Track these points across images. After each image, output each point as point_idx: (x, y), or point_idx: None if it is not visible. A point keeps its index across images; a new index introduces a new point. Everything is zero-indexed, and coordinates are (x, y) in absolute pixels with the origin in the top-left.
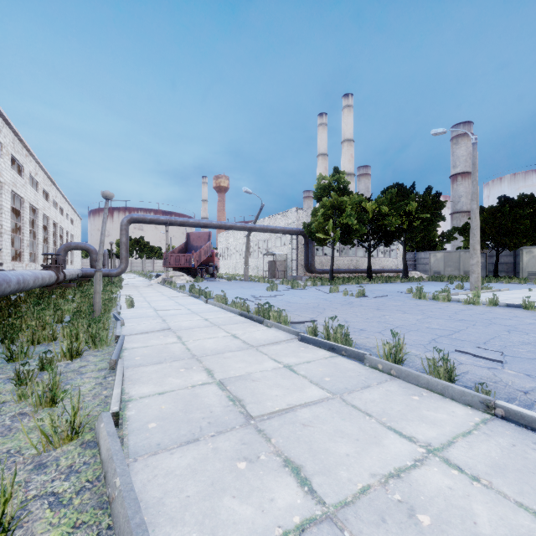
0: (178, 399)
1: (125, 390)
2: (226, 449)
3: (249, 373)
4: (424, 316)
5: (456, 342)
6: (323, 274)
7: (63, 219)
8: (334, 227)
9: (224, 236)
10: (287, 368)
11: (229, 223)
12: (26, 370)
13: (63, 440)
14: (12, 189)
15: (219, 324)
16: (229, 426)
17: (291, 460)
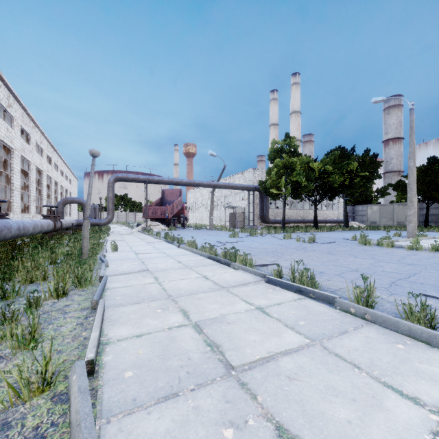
0: (155, 342)
1: (104, 332)
2: (208, 408)
3: (224, 314)
4: (375, 261)
5: (417, 286)
6: (276, 224)
7: (63, 180)
8: (286, 184)
9: (192, 193)
10: (260, 311)
11: (197, 181)
12: (12, 310)
13: (33, 392)
14: (22, 154)
15: (190, 266)
16: (209, 378)
17: (285, 427)
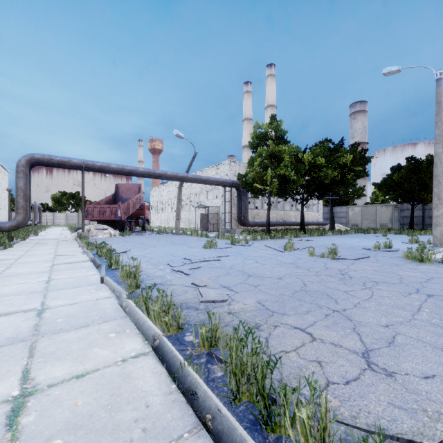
0: None
1: None
2: None
3: None
4: None
5: None
6: (256, 226)
7: None
8: (272, 177)
9: (156, 191)
10: None
11: (158, 170)
12: None
13: None
14: None
15: None
16: None
17: None
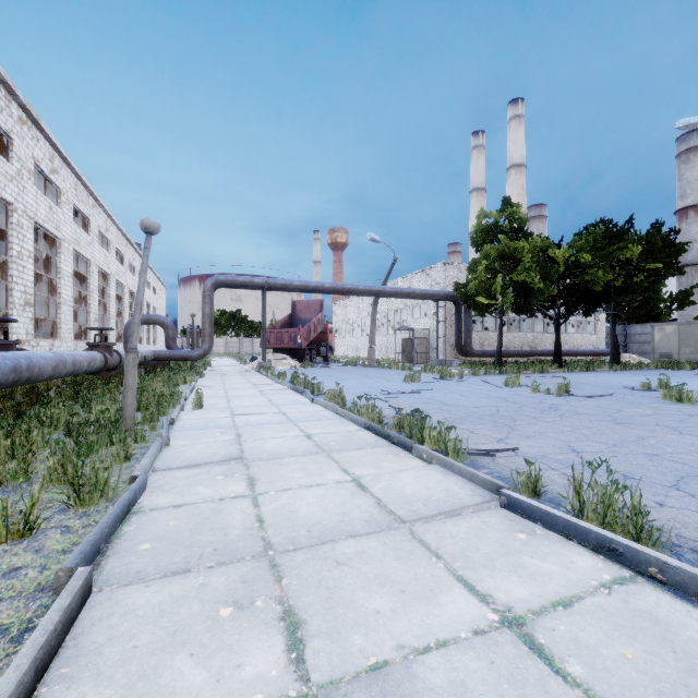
0: None
1: None
2: None
3: (408, 650)
4: None
5: None
6: (484, 357)
7: None
8: (504, 287)
9: (341, 306)
10: (517, 636)
11: (347, 285)
12: None
13: None
14: (75, 248)
15: (329, 448)
16: None
17: None
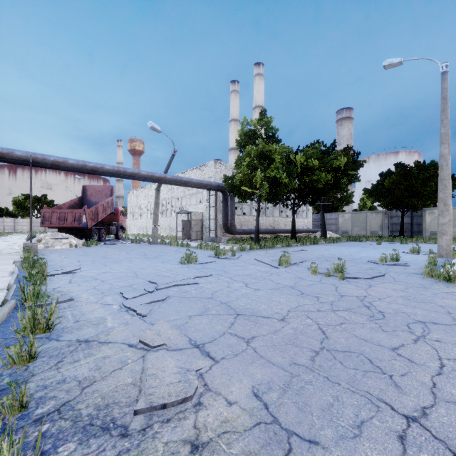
0: None
1: None
2: None
3: None
4: None
5: None
6: (244, 234)
7: None
8: (262, 179)
9: (134, 194)
10: None
11: (129, 169)
12: None
13: None
14: None
15: None
16: None
17: None
